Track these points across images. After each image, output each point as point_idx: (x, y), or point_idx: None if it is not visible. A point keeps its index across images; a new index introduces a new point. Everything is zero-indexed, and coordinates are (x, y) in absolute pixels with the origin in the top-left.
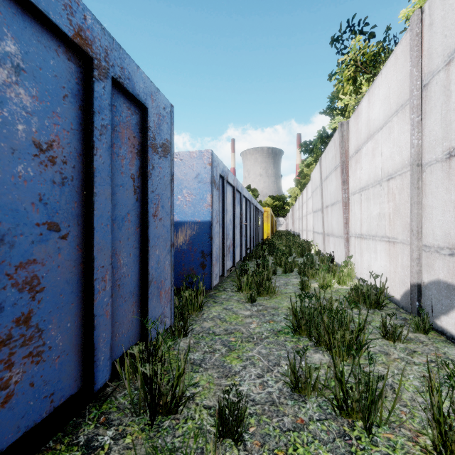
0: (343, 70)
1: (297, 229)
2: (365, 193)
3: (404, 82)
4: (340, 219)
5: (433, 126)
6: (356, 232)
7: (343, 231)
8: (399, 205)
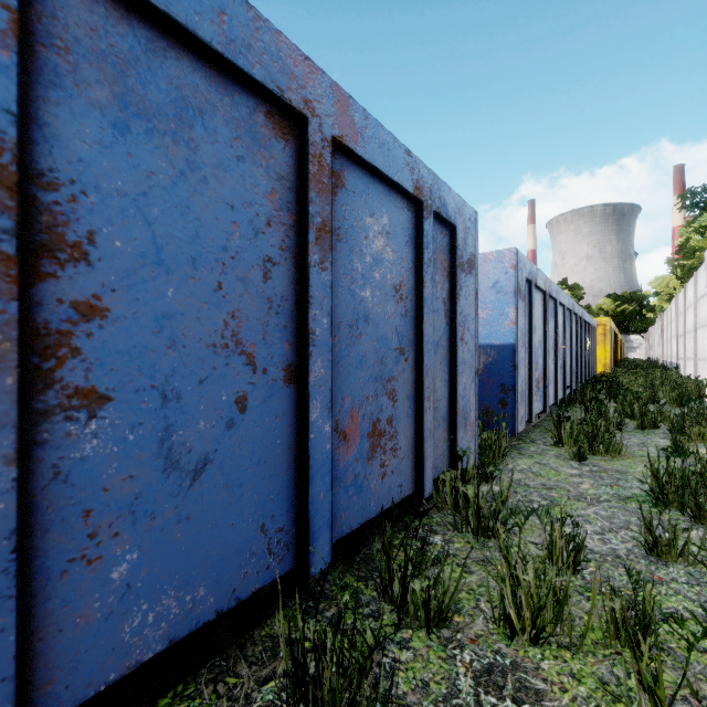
0: None
1: (673, 356)
2: None
3: None
4: None
5: None
6: None
7: None
8: None
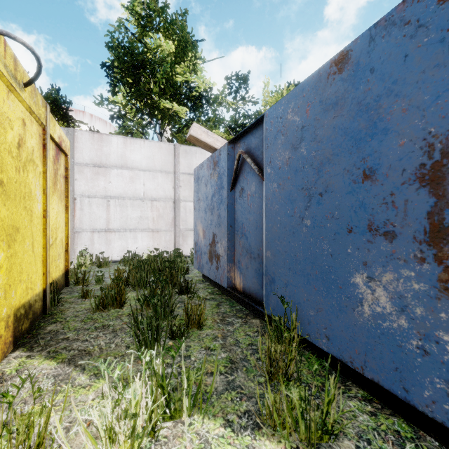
0: None
1: None
2: None
3: None
4: None
5: None
6: None
7: None
8: None
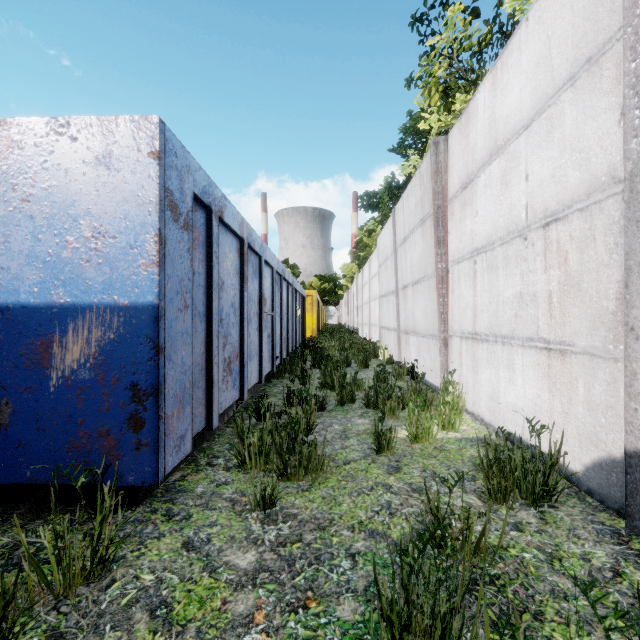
0: (432, 63)
1: (355, 322)
2: (485, 258)
3: (598, 5)
4: (430, 306)
5: None
6: (464, 328)
7: (438, 327)
8: (581, 274)
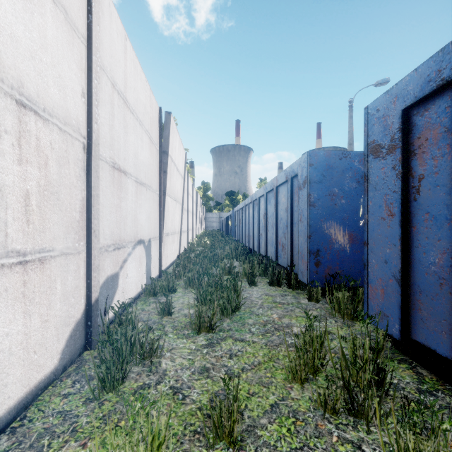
0: None
1: None
2: None
3: None
4: None
5: (104, 122)
6: None
7: None
8: (60, 186)
